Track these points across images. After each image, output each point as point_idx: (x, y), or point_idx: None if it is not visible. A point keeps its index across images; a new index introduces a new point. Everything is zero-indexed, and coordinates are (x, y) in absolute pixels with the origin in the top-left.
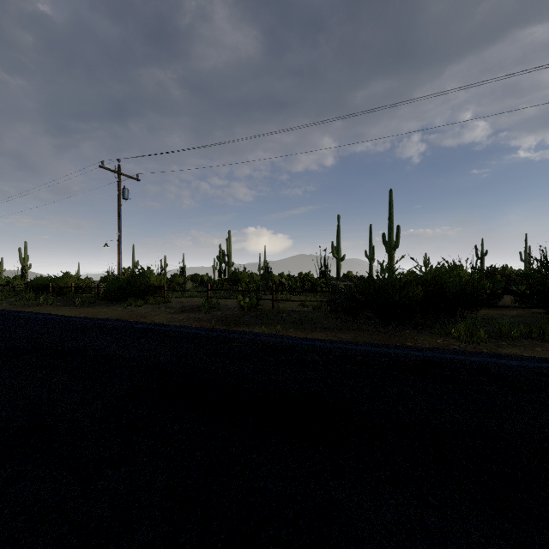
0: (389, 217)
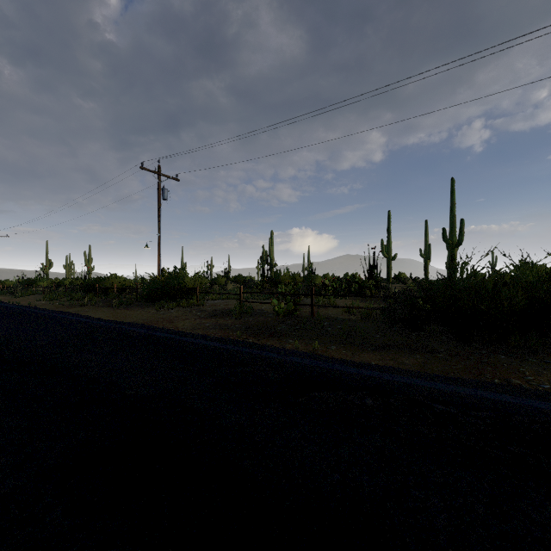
0: (451, 210)
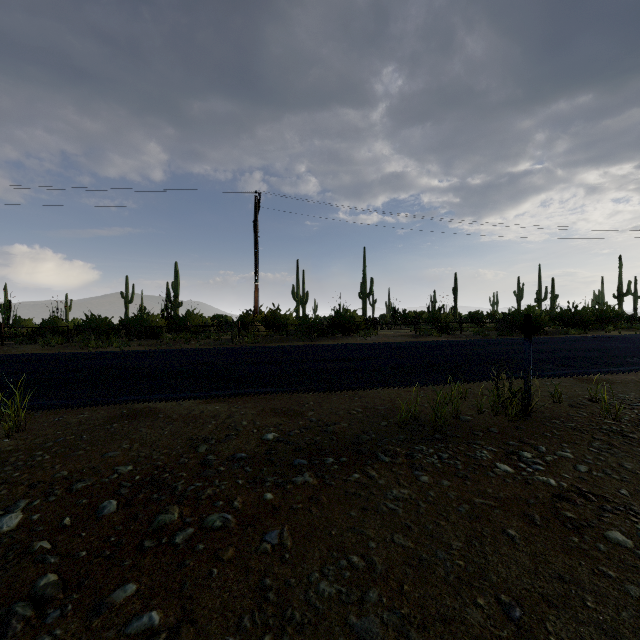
0: (364, 270)
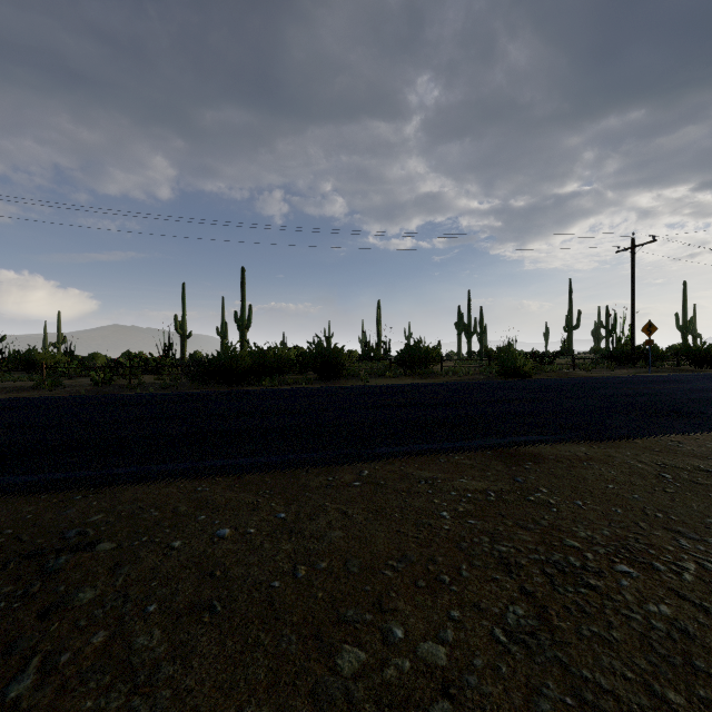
0: (242, 295)
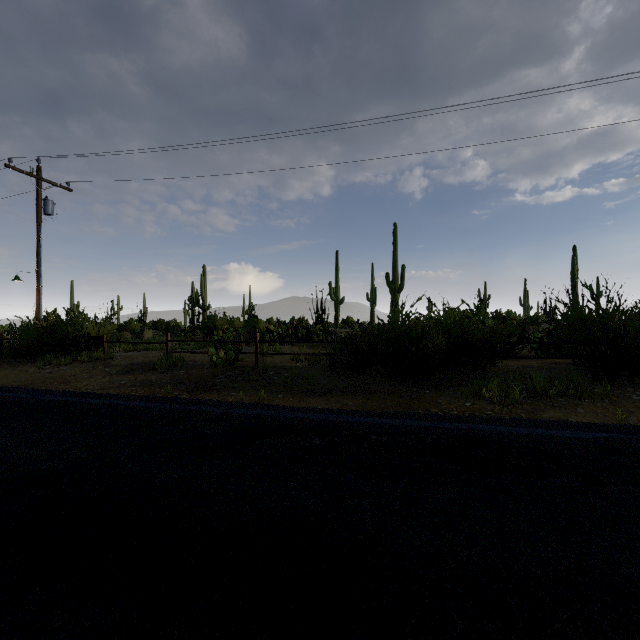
0: (394, 255)
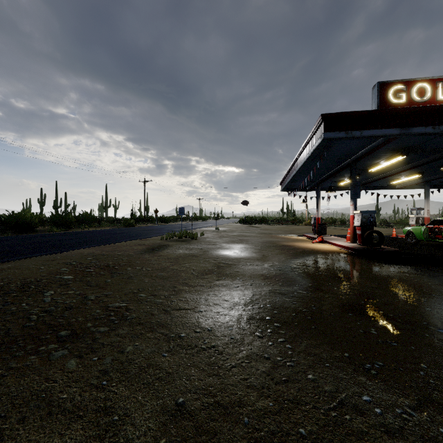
0: None
